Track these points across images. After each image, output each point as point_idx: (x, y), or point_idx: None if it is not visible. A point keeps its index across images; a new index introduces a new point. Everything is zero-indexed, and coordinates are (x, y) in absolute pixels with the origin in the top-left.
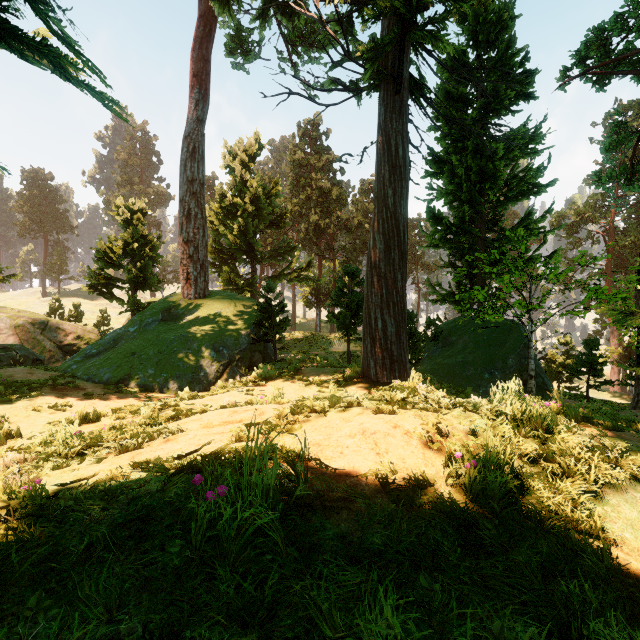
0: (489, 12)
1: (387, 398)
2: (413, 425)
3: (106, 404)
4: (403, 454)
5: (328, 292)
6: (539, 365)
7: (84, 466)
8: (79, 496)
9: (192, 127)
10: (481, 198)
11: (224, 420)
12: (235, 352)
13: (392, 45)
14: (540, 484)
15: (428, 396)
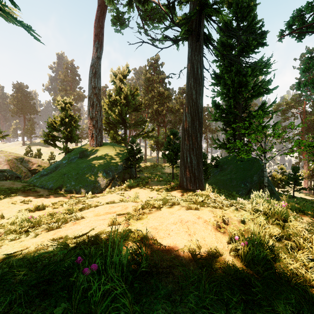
0: (243, 2)
1: (193, 200)
2: (208, 217)
3: (49, 200)
4: (204, 235)
5: (162, 143)
6: (269, 180)
7: (27, 239)
8: (13, 264)
9: (94, 61)
10: (239, 96)
11: (106, 211)
12: (115, 173)
13: (195, 16)
14: (285, 255)
15: (216, 199)
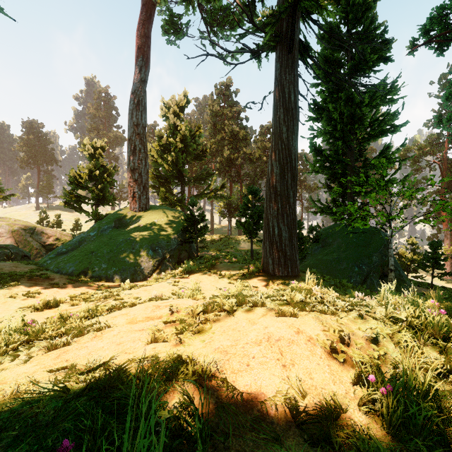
0: None
1: (287, 299)
2: (315, 330)
3: (67, 292)
4: (309, 367)
5: (237, 206)
6: (396, 261)
7: (13, 365)
8: None
9: (137, 86)
10: (351, 136)
11: (147, 315)
12: (167, 251)
13: (286, 13)
14: None
15: (323, 297)
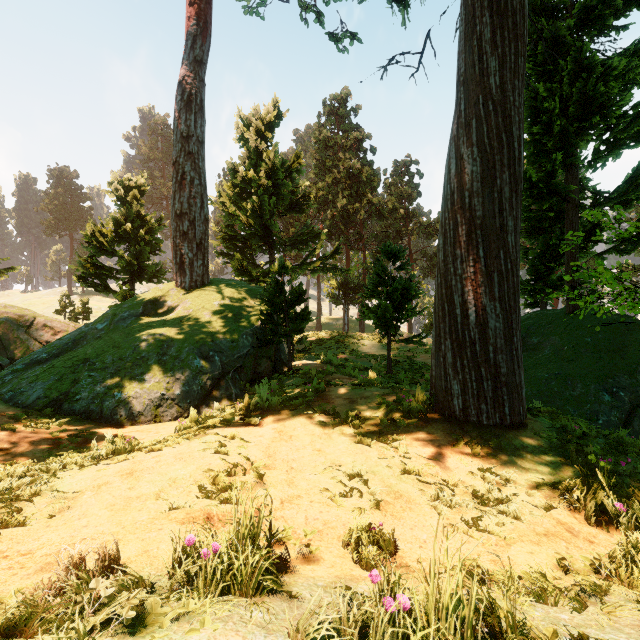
0: None
1: None
2: None
3: None
4: None
5: (357, 286)
6: None
7: None
8: None
9: (188, 69)
10: (579, 143)
11: None
12: (231, 359)
13: None
14: None
15: None
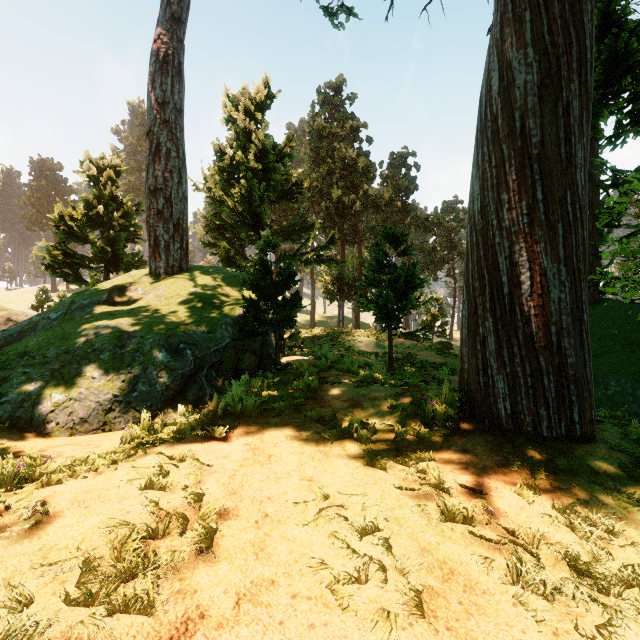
0: None
1: None
2: None
3: None
4: None
5: (353, 281)
6: None
7: None
8: None
9: (164, 27)
10: (604, 112)
11: None
12: (207, 352)
13: None
14: None
15: None
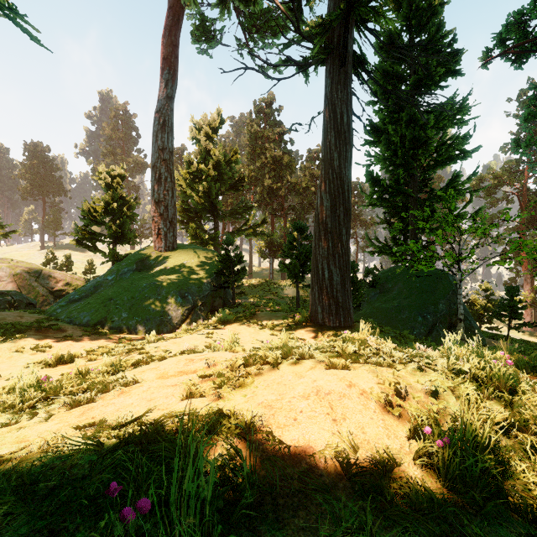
0: None
1: (339, 351)
2: (368, 383)
3: (82, 345)
4: (362, 421)
5: (280, 245)
6: (466, 309)
7: (32, 423)
8: None
9: (162, 103)
10: (414, 162)
11: (179, 370)
12: (199, 298)
13: (338, 21)
14: (522, 464)
15: (379, 348)
